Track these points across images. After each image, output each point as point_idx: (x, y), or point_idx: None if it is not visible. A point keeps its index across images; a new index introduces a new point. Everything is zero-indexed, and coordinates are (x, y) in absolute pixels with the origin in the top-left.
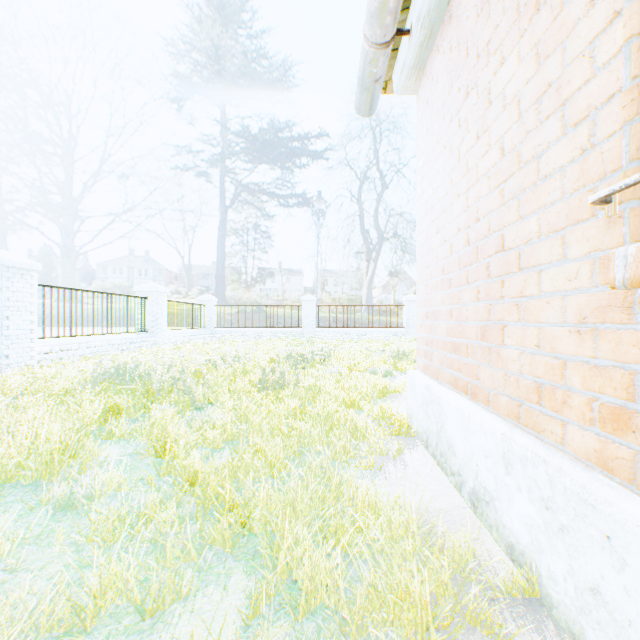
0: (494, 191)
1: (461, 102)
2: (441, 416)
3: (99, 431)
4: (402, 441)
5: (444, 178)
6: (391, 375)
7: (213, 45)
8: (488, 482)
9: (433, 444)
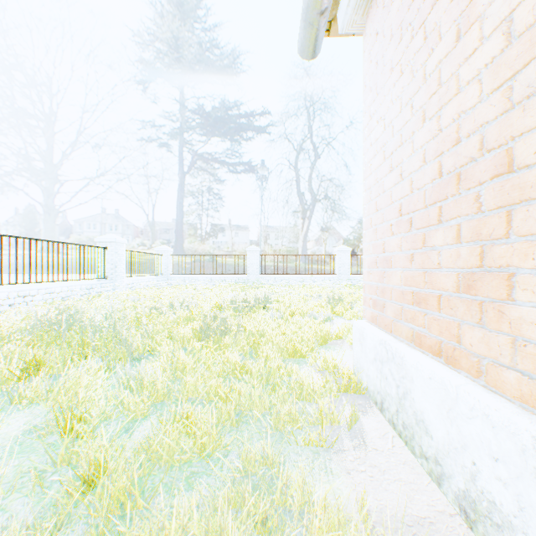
0: (487, 99)
1: (429, 7)
2: (405, 381)
3: (9, 394)
4: (352, 400)
5: (401, 107)
6: (330, 319)
7: (172, 33)
8: (500, 498)
9: (392, 410)
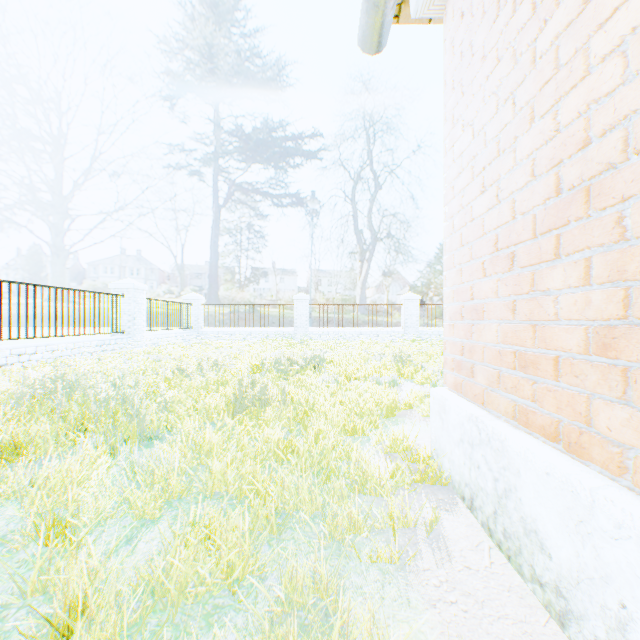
0: (633, 78)
1: None
2: (507, 473)
3: None
4: (431, 494)
5: (497, 106)
6: (396, 384)
7: (204, 38)
8: None
9: (487, 511)
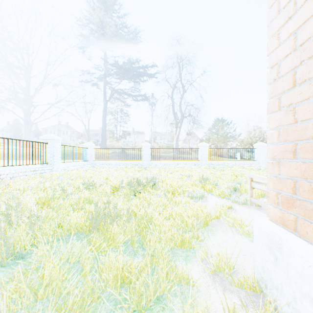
0: None
1: None
2: None
3: None
4: None
5: None
6: (203, 197)
7: (98, 15)
8: None
9: None
